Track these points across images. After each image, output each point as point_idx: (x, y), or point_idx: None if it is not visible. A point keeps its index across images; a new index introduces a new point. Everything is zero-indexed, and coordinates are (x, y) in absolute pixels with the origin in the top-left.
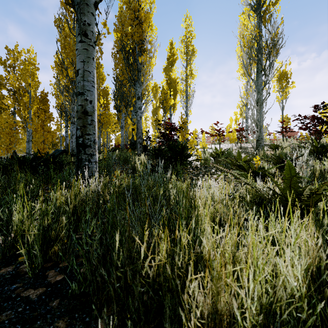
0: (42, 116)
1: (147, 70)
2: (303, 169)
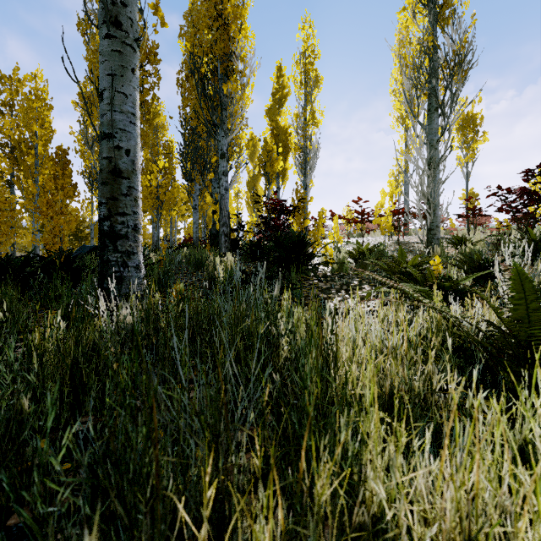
0: (51, 186)
1: (237, 108)
2: None
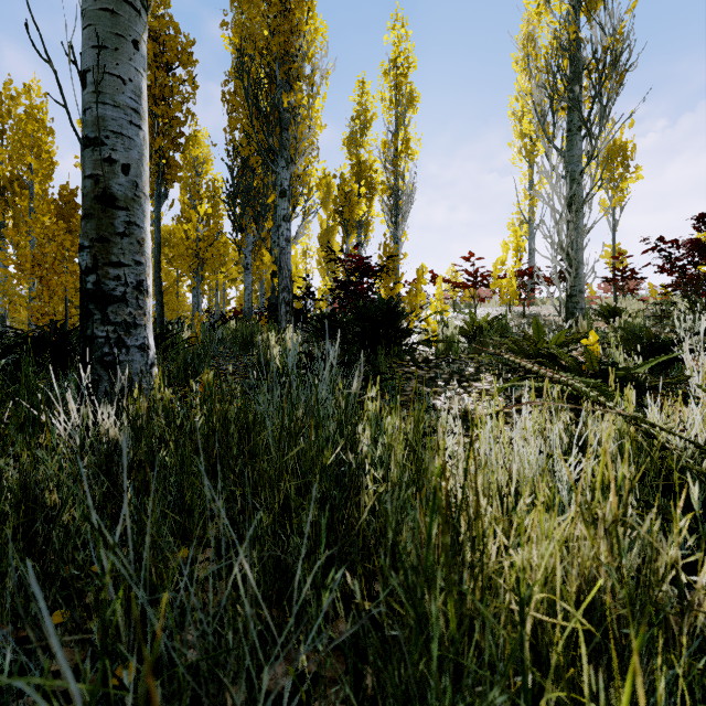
0: (37, 233)
1: (303, 128)
2: (698, 367)
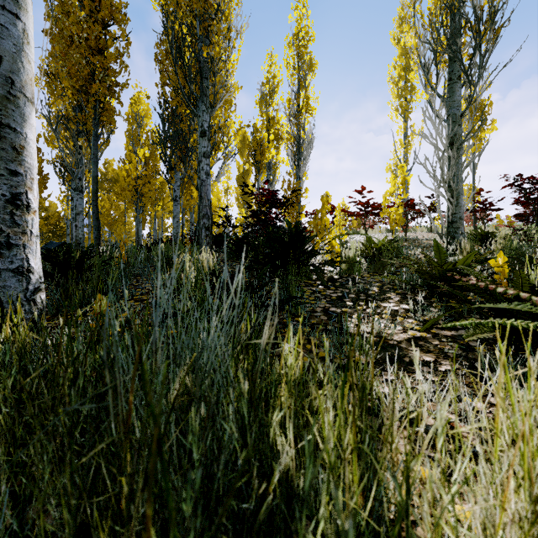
0: None
1: (221, 77)
2: None
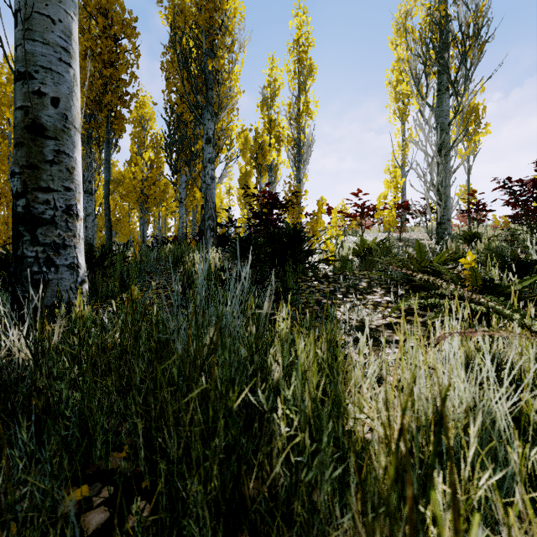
0: (3, 170)
1: (225, 87)
2: None
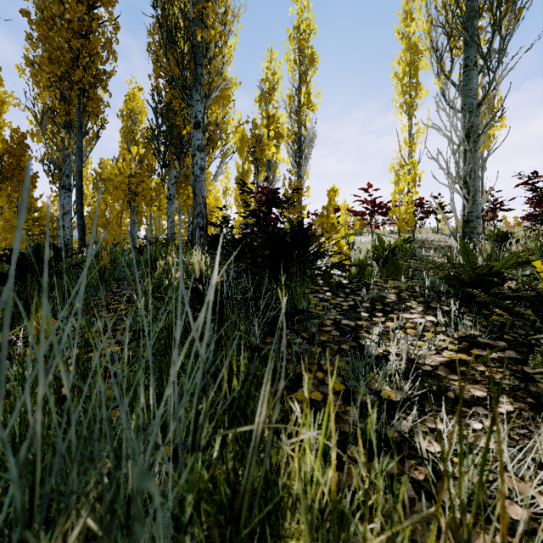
0: None
1: (216, 63)
2: None
